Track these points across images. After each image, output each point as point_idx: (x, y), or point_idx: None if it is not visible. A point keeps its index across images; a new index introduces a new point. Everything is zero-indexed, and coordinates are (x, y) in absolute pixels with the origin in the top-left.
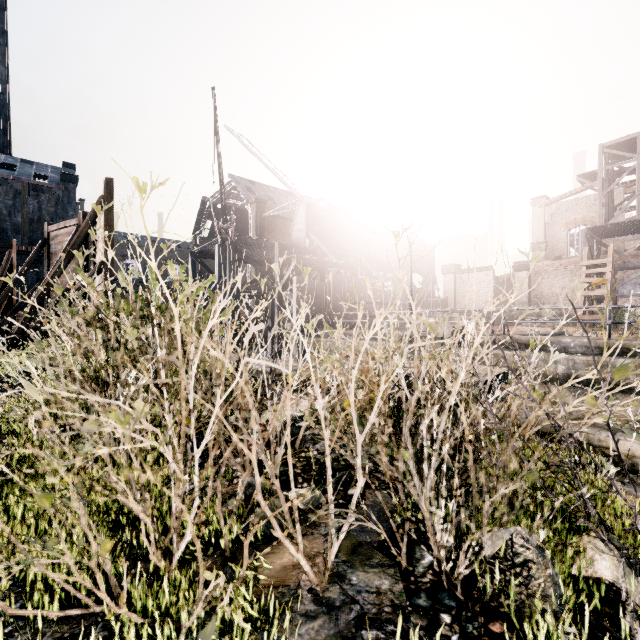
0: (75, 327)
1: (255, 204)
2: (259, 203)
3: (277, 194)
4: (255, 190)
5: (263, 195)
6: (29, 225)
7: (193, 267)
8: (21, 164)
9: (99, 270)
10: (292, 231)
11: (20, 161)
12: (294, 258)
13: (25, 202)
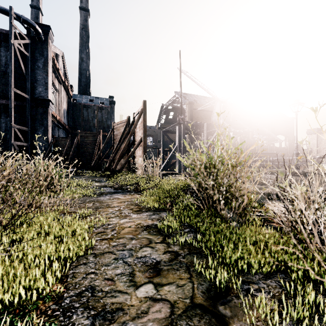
0: (199, 165)
1: (188, 104)
2: (190, 104)
3: (198, 98)
4: (187, 97)
5: (191, 99)
6: (98, 124)
7: (163, 138)
8: (95, 99)
9: (141, 141)
10: (212, 116)
11: (94, 98)
12: (215, 130)
13: (97, 114)
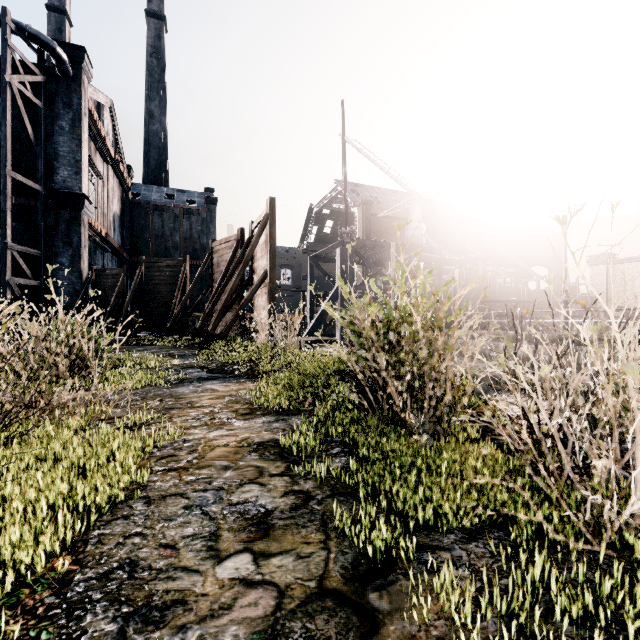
0: (365, 325)
1: (361, 206)
2: (365, 205)
3: (381, 194)
4: (360, 192)
5: (368, 196)
6: (184, 242)
7: (311, 271)
8: (177, 193)
9: (264, 277)
10: (407, 230)
11: (176, 191)
12: (412, 257)
13: (181, 224)
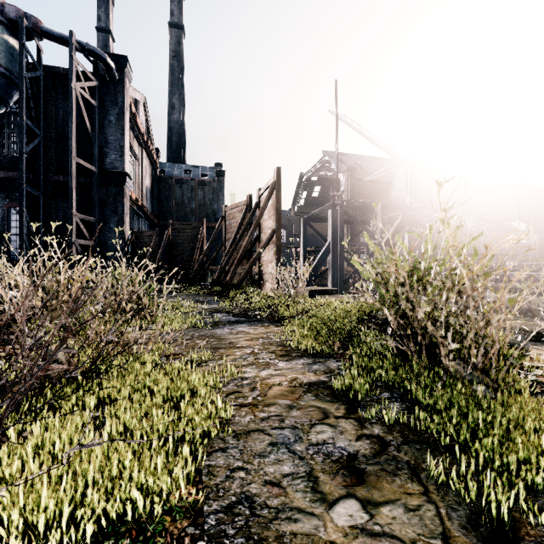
0: (399, 277)
1: (346, 172)
2: (350, 171)
3: (364, 161)
4: (345, 160)
5: (352, 163)
6: (199, 209)
7: (304, 230)
8: (193, 169)
9: (272, 235)
10: (391, 191)
11: (192, 167)
12: (397, 215)
13: (197, 194)
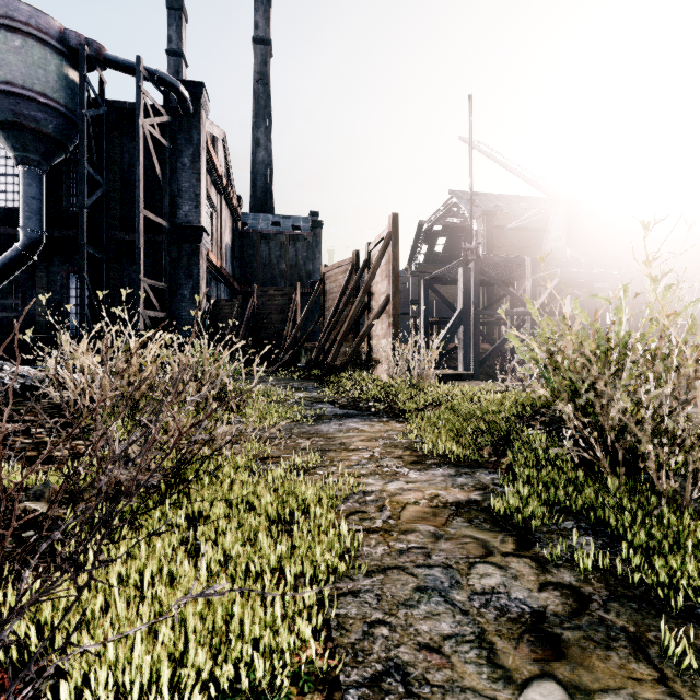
0: (582, 359)
1: (482, 218)
2: (486, 216)
3: (506, 202)
4: (479, 202)
5: (489, 206)
6: (289, 270)
7: (425, 295)
8: (283, 220)
9: (387, 303)
10: (545, 241)
11: (282, 218)
12: (554, 274)
13: (287, 251)
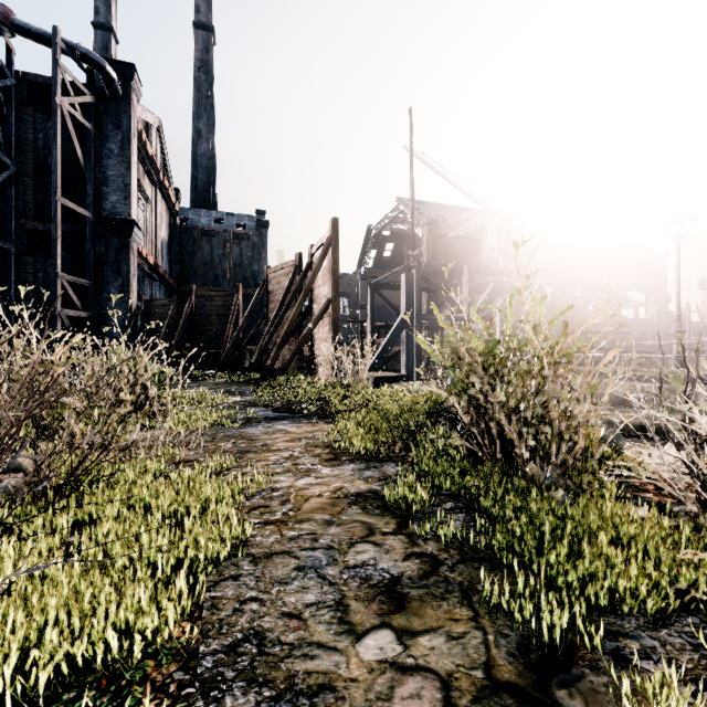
0: (471, 360)
1: (426, 226)
2: (431, 224)
3: (449, 212)
4: (425, 211)
5: (434, 215)
6: (233, 270)
7: (372, 299)
8: (226, 217)
9: (327, 306)
10: (481, 251)
11: (225, 215)
12: (488, 282)
13: (231, 250)
